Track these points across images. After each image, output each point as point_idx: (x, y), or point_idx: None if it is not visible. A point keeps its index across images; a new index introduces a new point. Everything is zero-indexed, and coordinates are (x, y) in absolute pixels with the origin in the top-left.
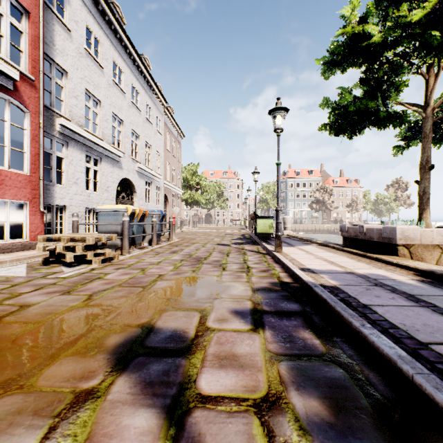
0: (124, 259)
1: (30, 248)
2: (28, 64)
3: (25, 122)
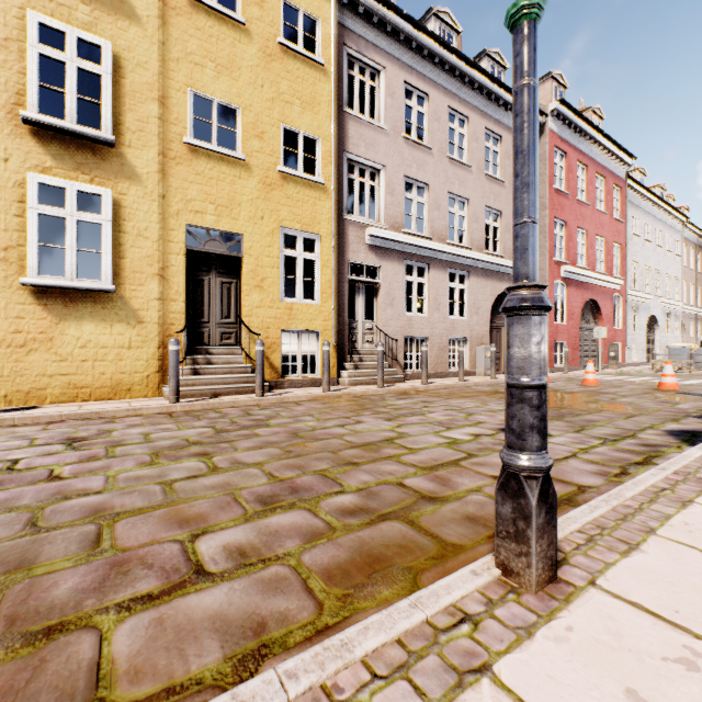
0: (697, 373)
1: (622, 367)
2: (619, 271)
3: (619, 302)
